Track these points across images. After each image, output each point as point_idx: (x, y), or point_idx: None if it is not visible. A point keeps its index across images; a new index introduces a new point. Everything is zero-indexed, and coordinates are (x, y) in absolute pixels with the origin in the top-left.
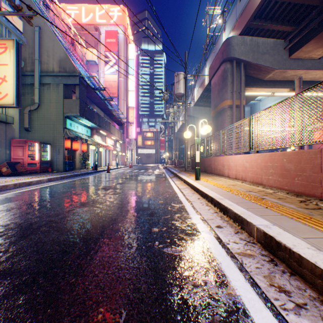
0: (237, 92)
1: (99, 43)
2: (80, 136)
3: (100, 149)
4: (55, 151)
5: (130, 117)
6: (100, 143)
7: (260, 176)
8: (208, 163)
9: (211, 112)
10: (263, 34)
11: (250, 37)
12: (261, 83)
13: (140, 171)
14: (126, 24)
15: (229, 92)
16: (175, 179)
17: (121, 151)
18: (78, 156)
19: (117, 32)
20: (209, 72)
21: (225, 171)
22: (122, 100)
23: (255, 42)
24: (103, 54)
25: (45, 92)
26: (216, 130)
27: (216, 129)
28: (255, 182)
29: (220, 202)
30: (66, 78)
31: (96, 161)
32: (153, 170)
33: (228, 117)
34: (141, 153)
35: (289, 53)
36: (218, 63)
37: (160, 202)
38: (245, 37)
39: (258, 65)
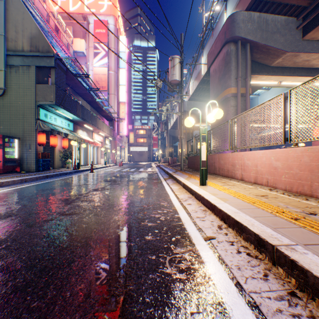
0: (242, 78)
1: (88, 33)
2: (58, 129)
3: (82, 145)
4: (25, 147)
5: (122, 112)
6: (84, 139)
7: (307, 183)
8: (210, 161)
9: (210, 103)
10: (272, 11)
11: (257, 13)
12: (268, 70)
13: (130, 170)
14: (117, 15)
15: (233, 78)
16: (171, 182)
17: (112, 148)
18: (59, 153)
19: (107, 22)
20: (207, 59)
21: (237, 172)
22: (113, 95)
23: (264, 19)
24: (92, 46)
25: (12, 75)
26: (217, 124)
27: (217, 122)
28: (295, 191)
29: (305, 268)
30: (38, 59)
31: (78, 159)
32: (145, 169)
33: (232, 107)
34: (133, 150)
35: (302, 33)
36: (219, 45)
37: (149, 239)
38: (252, 13)
39: (267, 47)
